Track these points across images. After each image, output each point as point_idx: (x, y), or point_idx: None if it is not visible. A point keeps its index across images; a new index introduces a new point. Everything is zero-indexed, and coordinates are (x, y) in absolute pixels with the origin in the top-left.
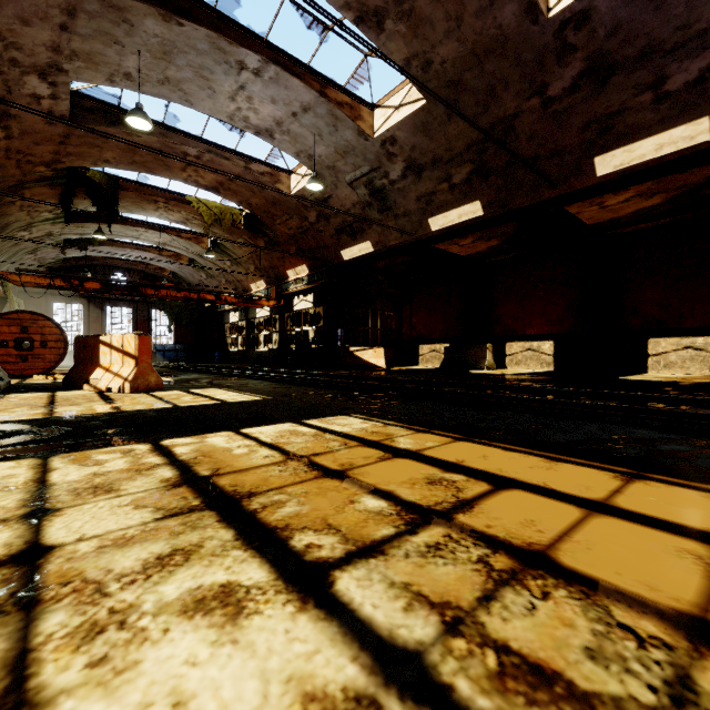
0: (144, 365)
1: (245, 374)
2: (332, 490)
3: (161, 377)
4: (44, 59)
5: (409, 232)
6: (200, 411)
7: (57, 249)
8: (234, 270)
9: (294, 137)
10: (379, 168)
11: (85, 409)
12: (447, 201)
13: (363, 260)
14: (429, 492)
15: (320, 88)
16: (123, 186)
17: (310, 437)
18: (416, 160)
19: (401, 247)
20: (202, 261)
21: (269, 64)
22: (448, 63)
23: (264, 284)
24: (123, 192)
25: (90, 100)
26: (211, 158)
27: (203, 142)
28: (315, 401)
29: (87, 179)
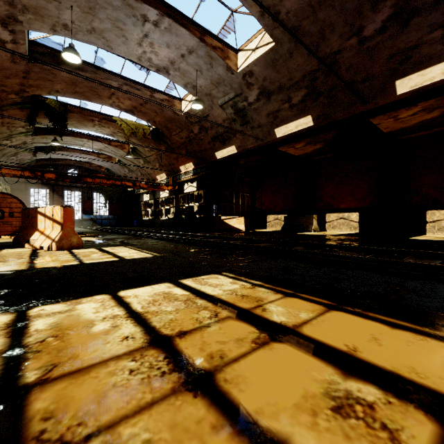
0: (68, 229)
1: (148, 235)
2: (191, 437)
3: (90, 237)
4: (4, 11)
5: (261, 138)
6: (97, 268)
7: (31, 153)
8: (146, 166)
9: (183, 72)
10: (241, 94)
11: (4, 267)
12: (288, 116)
13: (230, 158)
14: (348, 443)
15: (200, 35)
16: (70, 110)
17: (181, 303)
18: (267, 87)
19: (255, 150)
20: (125, 161)
21: (164, 17)
22: (291, 13)
23: (165, 176)
24: (71, 114)
25: (43, 47)
26: (127, 89)
27: (122, 78)
28: (194, 258)
29: (46, 104)
